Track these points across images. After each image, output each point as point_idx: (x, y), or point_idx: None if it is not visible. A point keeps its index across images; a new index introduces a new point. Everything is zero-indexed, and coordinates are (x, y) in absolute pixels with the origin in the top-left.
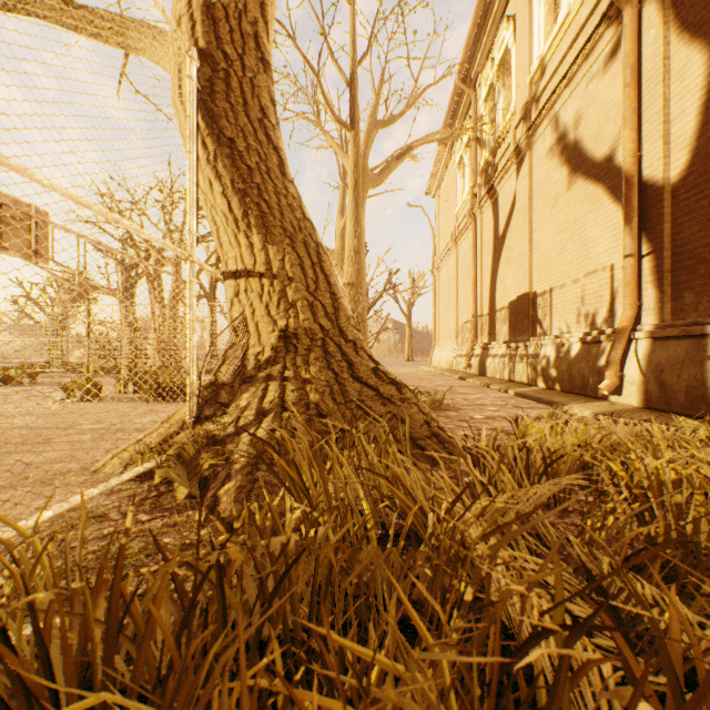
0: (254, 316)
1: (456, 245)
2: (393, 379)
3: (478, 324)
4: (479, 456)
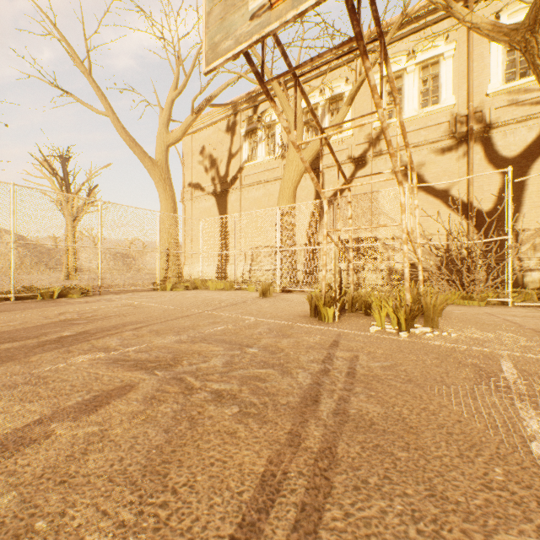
0: None
1: (241, 189)
2: None
3: None
4: None
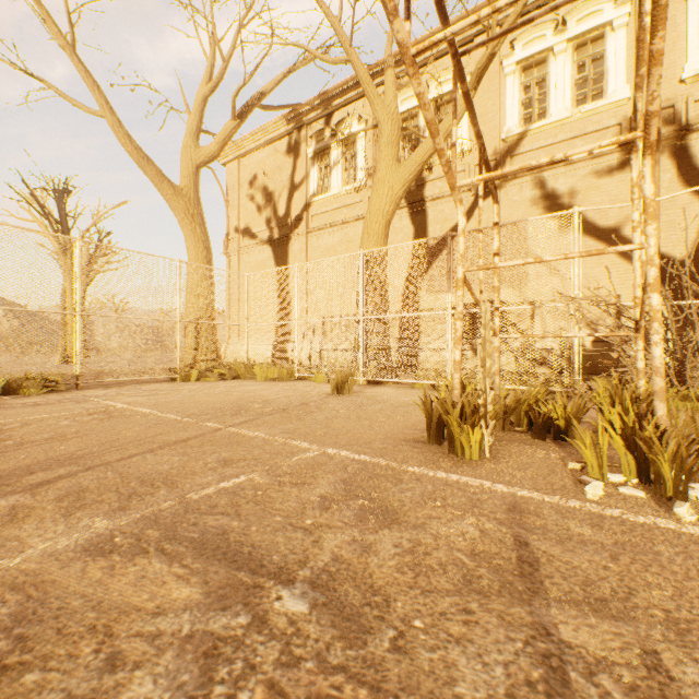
0: None
1: (307, 234)
2: None
3: None
4: None
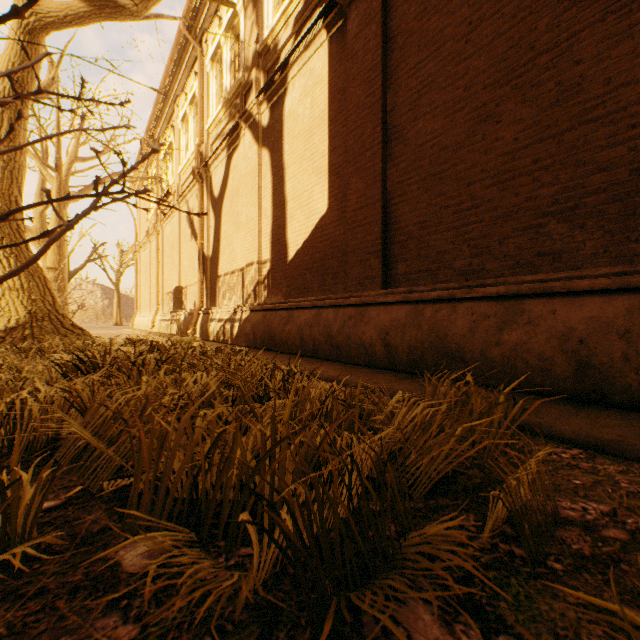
0: (15, 305)
1: (150, 241)
2: (81, 328)
3: (161, 300)
4: (101, 342)
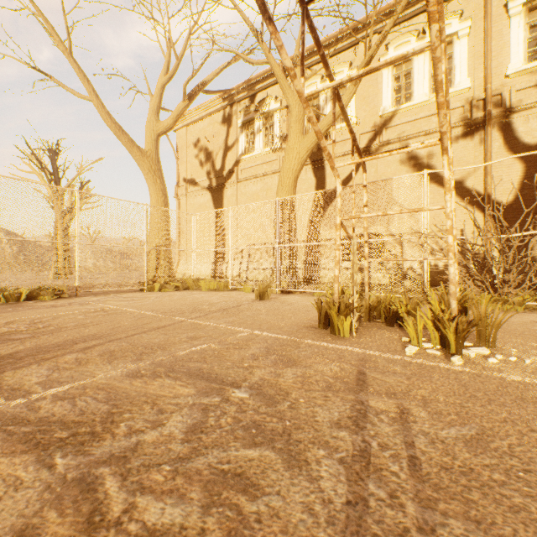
0: None
1: (237, 183)
2: None
3: None
4: None
